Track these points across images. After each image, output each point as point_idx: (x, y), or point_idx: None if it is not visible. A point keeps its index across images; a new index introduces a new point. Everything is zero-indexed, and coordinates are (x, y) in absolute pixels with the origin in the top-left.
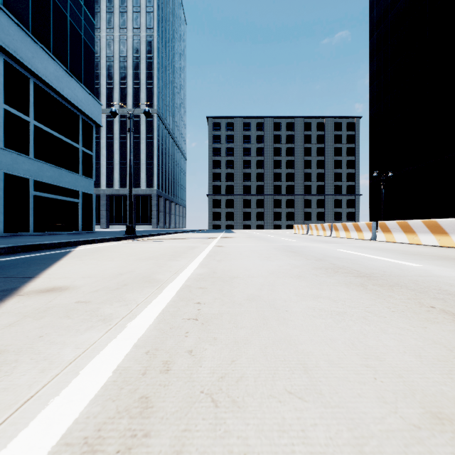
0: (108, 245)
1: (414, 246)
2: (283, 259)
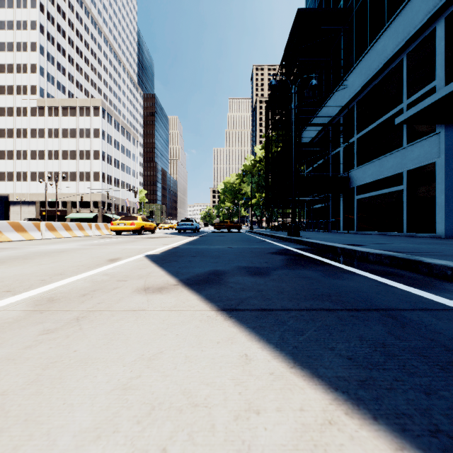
0: None
1: None
2: None
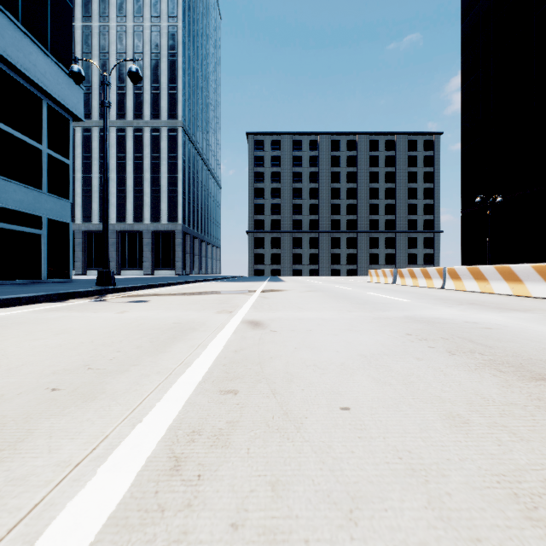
0: None
1: None
2: None
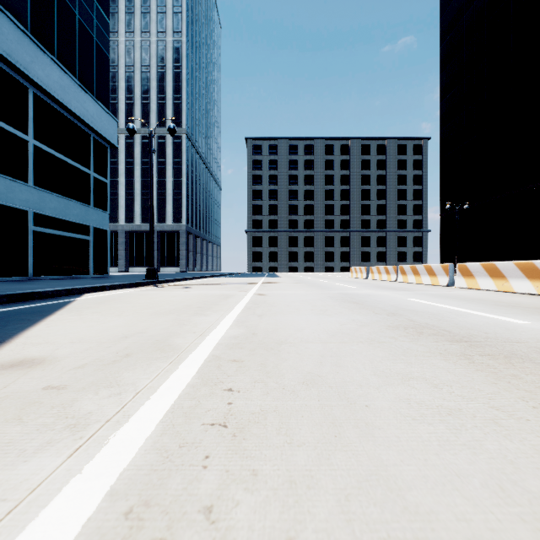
0: (121, 293)
1: (505, 294)
2: (344, 313)
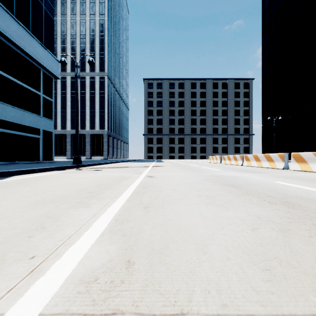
0: (42, 175)
1: None
2: (235, 201)
